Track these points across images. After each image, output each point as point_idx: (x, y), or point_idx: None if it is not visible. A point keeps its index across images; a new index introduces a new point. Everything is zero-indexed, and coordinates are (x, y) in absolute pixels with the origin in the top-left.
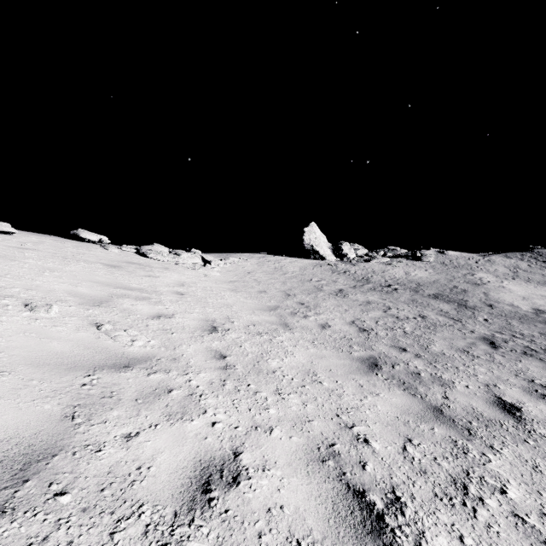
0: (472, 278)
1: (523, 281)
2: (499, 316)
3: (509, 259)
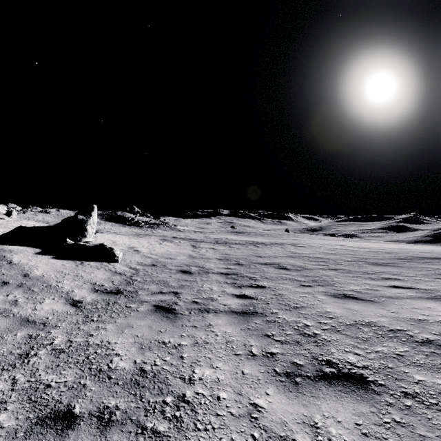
0: None
1: None
2: None
3: None
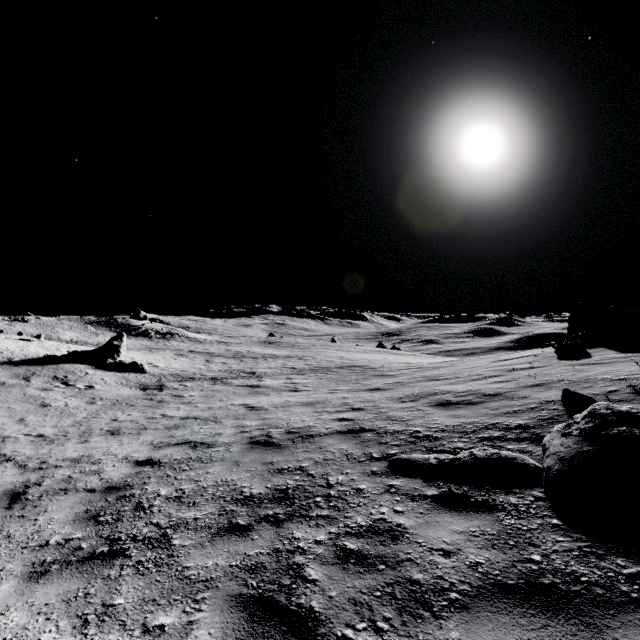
0: (54, 331)
1: (73, 331)
2: (61, 341)
3: (71, 322)
